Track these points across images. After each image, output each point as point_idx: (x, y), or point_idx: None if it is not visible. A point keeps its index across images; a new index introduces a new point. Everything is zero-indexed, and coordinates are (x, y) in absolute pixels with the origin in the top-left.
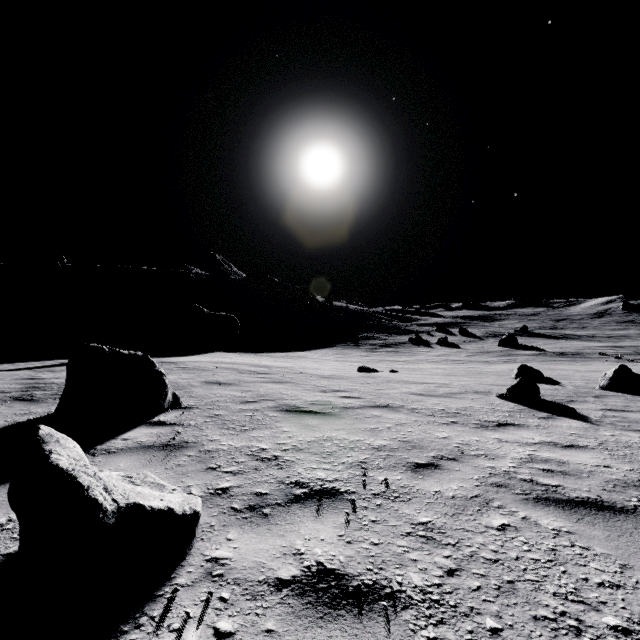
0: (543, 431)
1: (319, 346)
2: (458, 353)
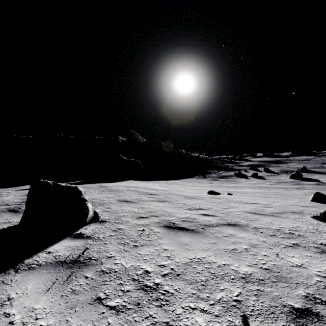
0: None
1: (184, 177)
2: (265, 182)
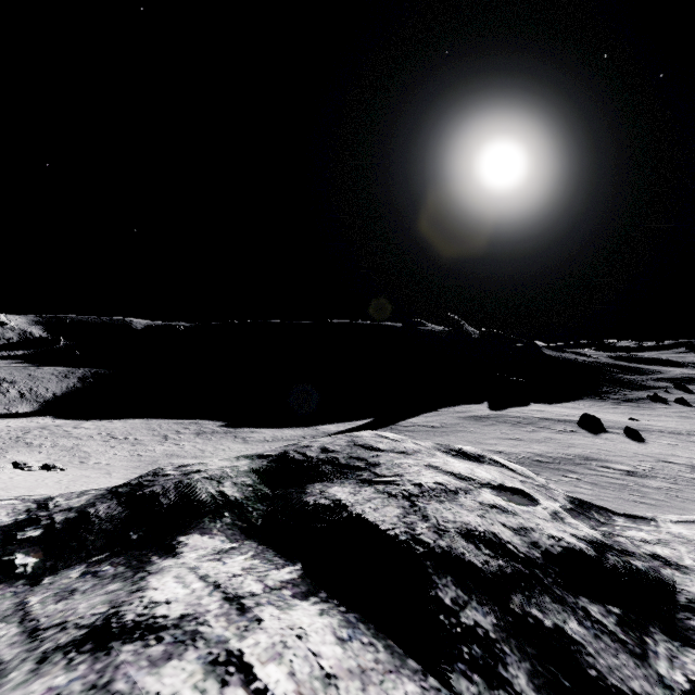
0: None
1: (571, 398)
2: (691, 411)
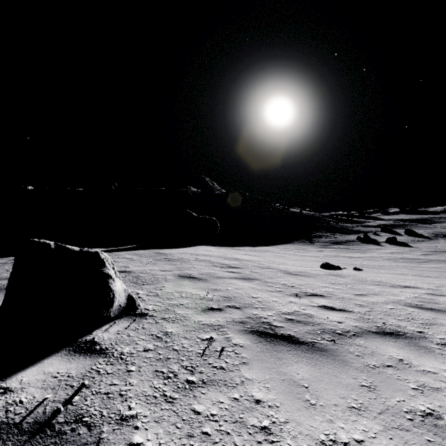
0: None
1: (279, 242)
2: (411, 251)
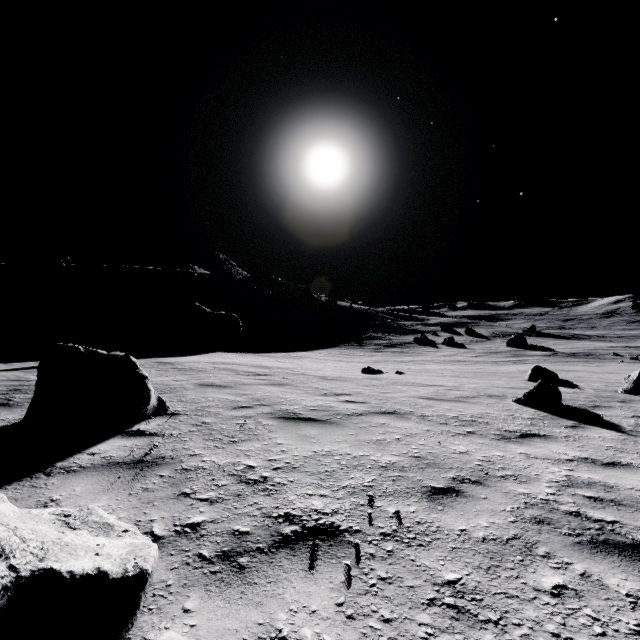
0: (575, 444)
1: (322, 346)
2: (465, 353)
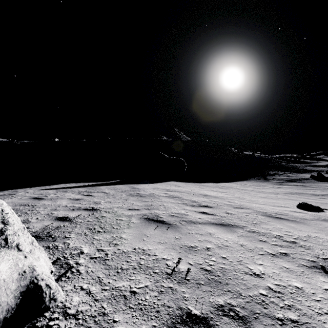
0: None
1: (237, 179)
2: None
